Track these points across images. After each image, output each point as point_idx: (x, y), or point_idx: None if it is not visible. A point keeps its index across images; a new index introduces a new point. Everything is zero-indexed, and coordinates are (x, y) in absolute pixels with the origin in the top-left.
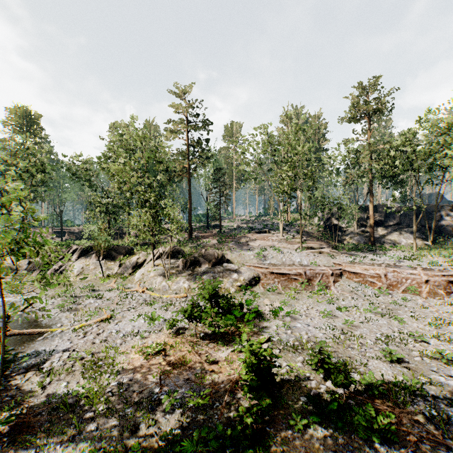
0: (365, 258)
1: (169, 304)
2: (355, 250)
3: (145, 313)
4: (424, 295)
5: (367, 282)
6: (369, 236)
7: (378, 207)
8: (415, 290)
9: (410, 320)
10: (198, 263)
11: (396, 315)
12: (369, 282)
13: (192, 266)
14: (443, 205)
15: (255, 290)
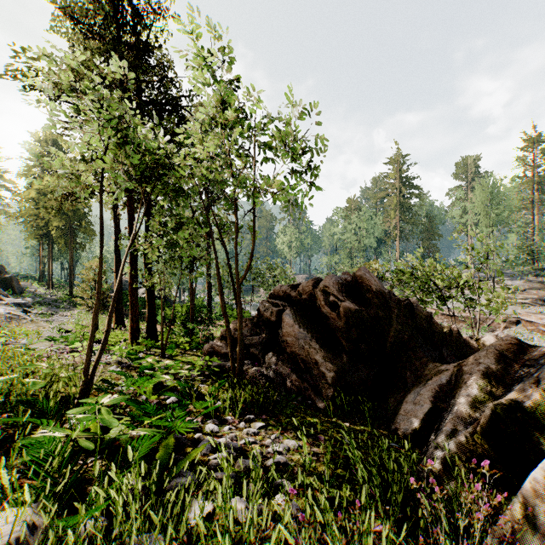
0: None
1: None
2: None
3: None
4: None
5: (539, 331)
6: None
7: None
8: None
9: None
10: None
11: None
12: (540, 330)
13: None
14: None
15: None
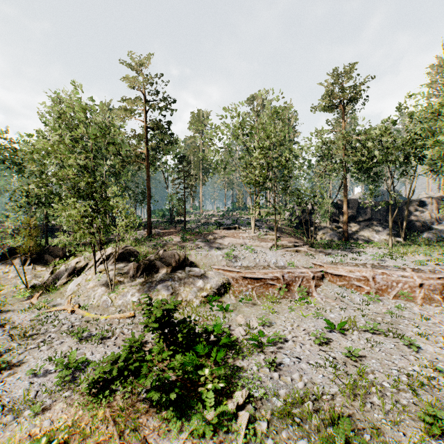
0: (346, 257)
1: (106, 331)
2: (333, 248)
3: (61, 353)
4: (419, 301)
5: (353, 286)
6: (343, 232)
7: (350, 201)
8: (408, 295)
9: (419, 341)
10: (154, 268)
11: (400, 332)
12: (355, 285)
13: (146, 272)
14: (411, 200)
15: (225, 301)
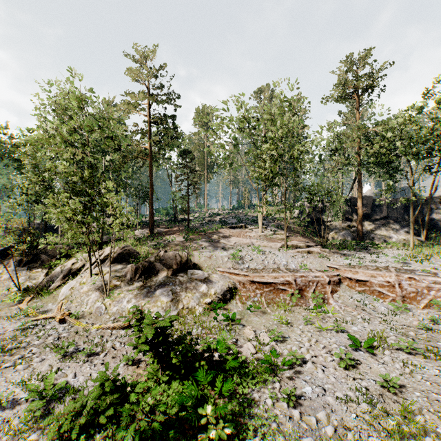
0: (364, 259)
1: (95, 345)
2: (348, 249)
3: (37, 375)
4: None
5: (375, 293)
6: (357, 232)
7: (364, 198)
8: None
9: None
10: (154, 270)
11: (440, 352)
12: (378, 292)
13: (144, 274)
14: (432, 197)
15: (231, 308)
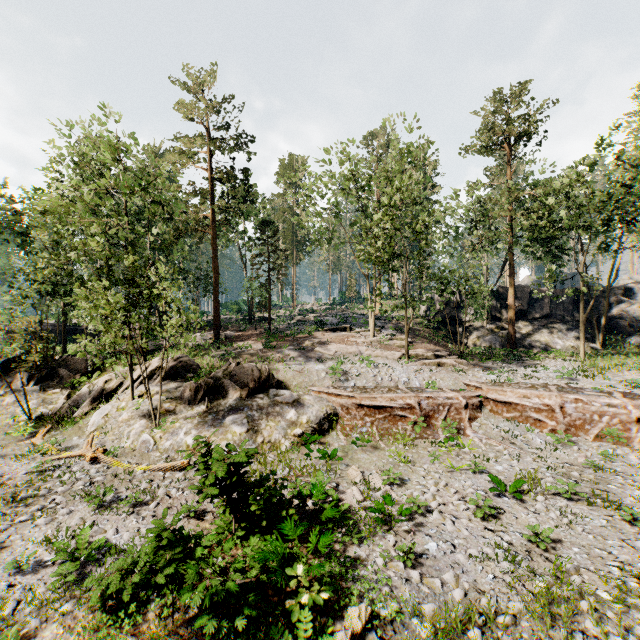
0: (515, 374)
1: (142, 492)
2: (494, 360)
3: (66, 531)
4: (636, 445)
5: (529, 420)
6: (508, 336)
7: (517, 289)
8: (618, 435)
9: None
10: (221, 390)
11: (612, 497)
12: (533, 419)
13: (209, 396)
14: (612, 288)
15: (330, 442)
